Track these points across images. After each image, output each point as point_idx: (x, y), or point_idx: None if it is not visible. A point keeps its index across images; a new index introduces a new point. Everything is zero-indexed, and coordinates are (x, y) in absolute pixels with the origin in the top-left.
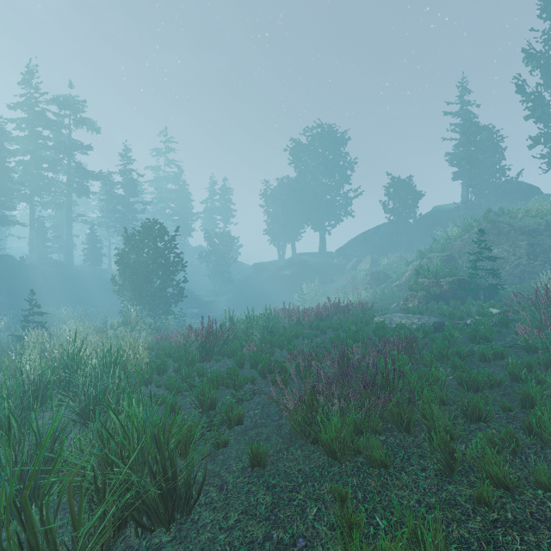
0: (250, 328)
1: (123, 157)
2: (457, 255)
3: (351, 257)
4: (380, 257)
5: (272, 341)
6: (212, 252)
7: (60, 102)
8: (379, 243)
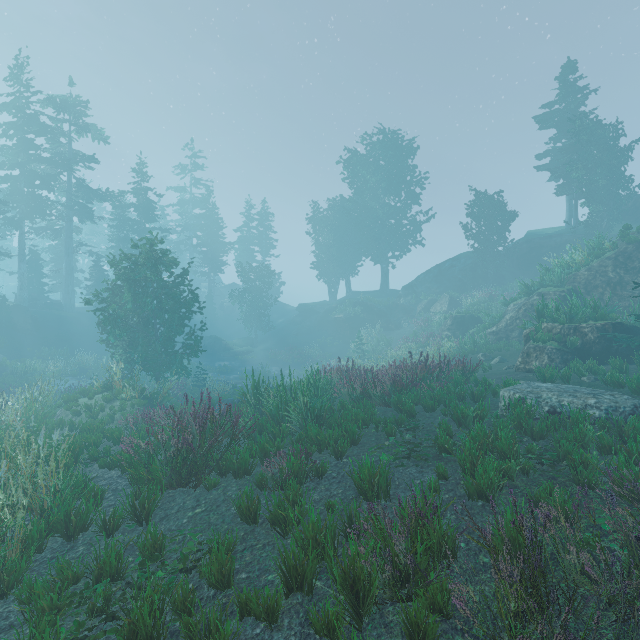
0: (282, 409)
1: (137, 172)
2: (583, 289)
3: (422, 296)
4: (461, 296)
5: (321, 439)
6: (246, 290)
7: (57, 103)
8: (458, 277)
